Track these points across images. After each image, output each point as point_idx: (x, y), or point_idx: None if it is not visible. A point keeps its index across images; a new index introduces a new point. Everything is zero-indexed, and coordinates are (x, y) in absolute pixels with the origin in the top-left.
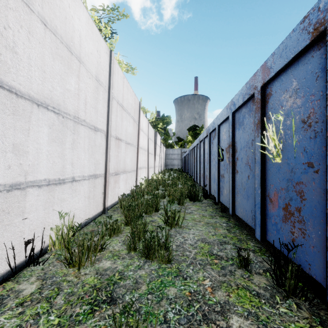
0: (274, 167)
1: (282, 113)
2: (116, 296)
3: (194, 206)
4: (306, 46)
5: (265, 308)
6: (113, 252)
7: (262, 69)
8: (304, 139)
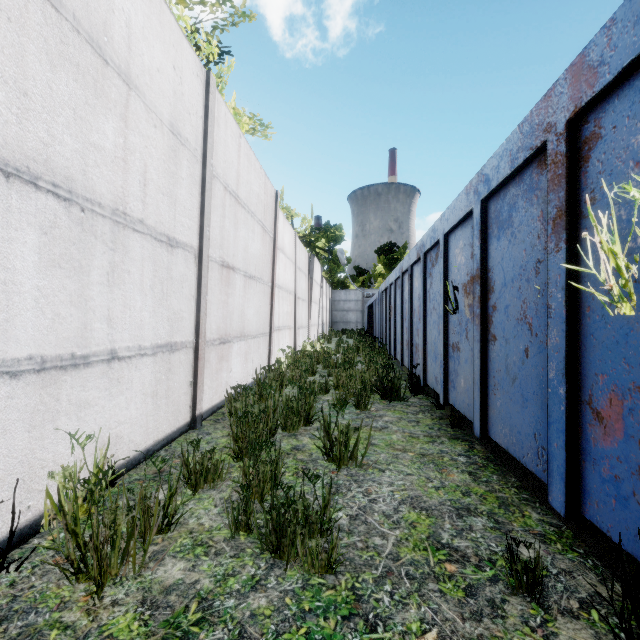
0: (609, 328)
1: (638, 179)
2: None
3: (391, 413)
4: None
5: None
6: (196, 534)
7: (572, 75)
8: None
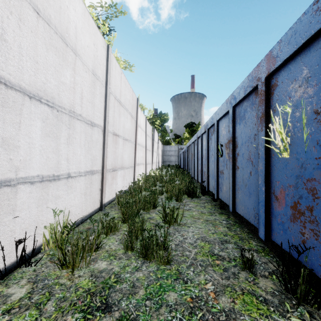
0: (280, 162)
1: (290, 104)
2: (111, 303)
3: (192, 203)
4: (320, 29)
5: (275, 318)
6: (109, 251)
7: (267, 59)
8: (317, 132)
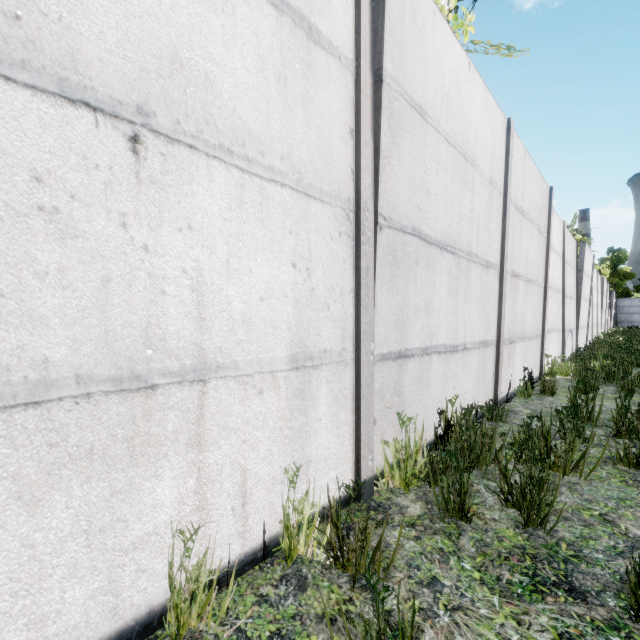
0: None
1: None
2: None
3: None
4: None
5: None
6: None
7: None
8: None
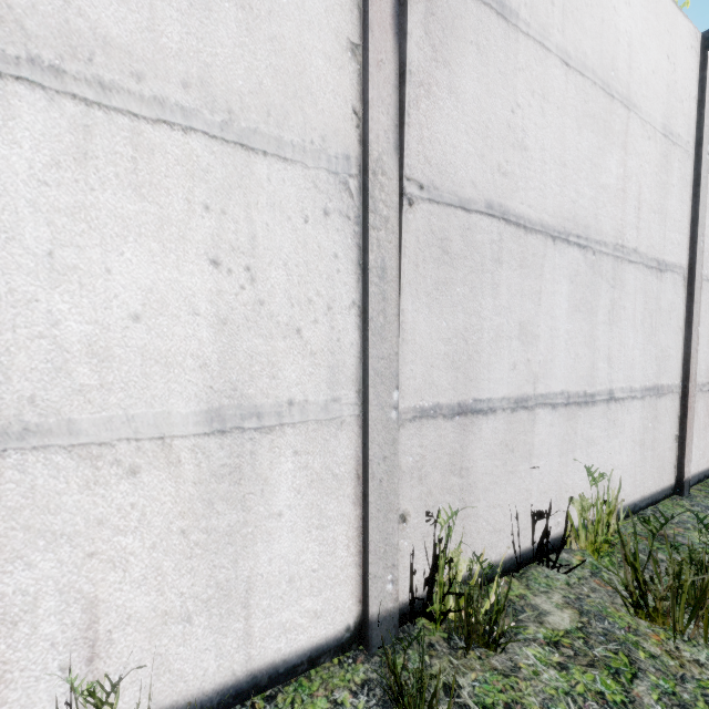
0: None
1: None
2: None
3: None
4: None
5: None
6: None
7: None
8: None
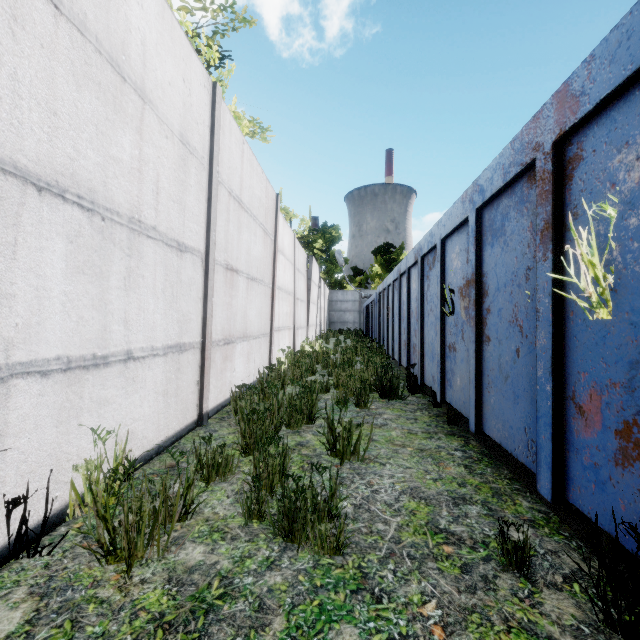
0: (590, 331)
1: (614, 199)
2: None
3: (390, 411)
4: None
5: None
6: (212, 521)
7: (557, 101)
8: None
